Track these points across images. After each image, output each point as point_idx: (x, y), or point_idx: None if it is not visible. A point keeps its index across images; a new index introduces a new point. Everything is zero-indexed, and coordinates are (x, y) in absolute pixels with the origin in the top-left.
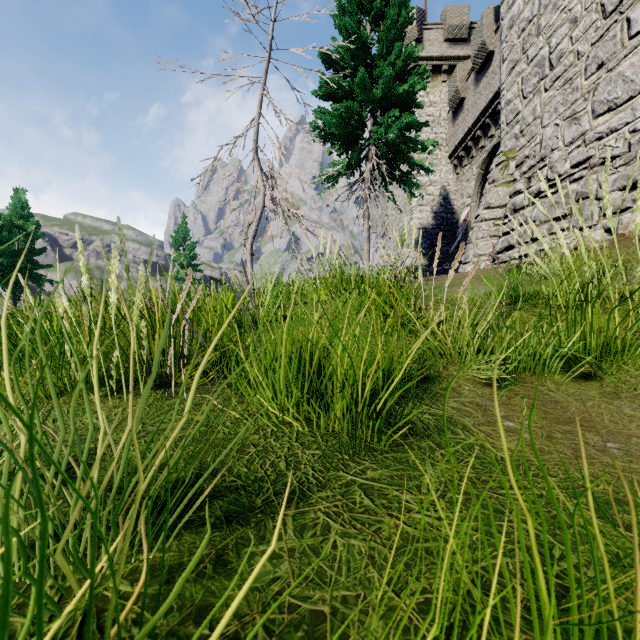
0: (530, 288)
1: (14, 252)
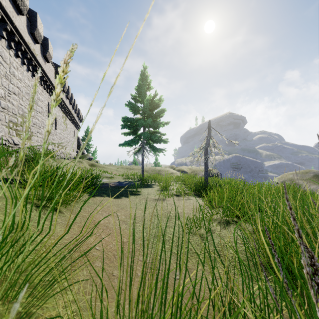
0: None
1: None
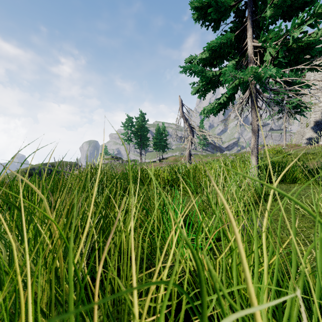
0: (311, 152)
1: (164, 141)
